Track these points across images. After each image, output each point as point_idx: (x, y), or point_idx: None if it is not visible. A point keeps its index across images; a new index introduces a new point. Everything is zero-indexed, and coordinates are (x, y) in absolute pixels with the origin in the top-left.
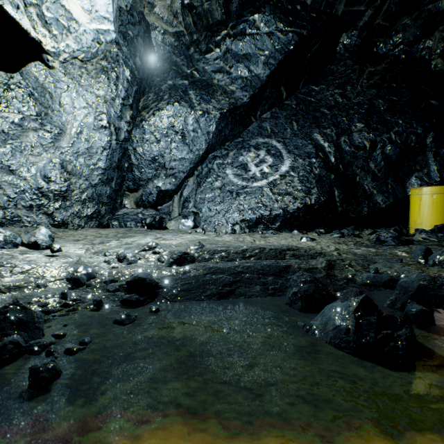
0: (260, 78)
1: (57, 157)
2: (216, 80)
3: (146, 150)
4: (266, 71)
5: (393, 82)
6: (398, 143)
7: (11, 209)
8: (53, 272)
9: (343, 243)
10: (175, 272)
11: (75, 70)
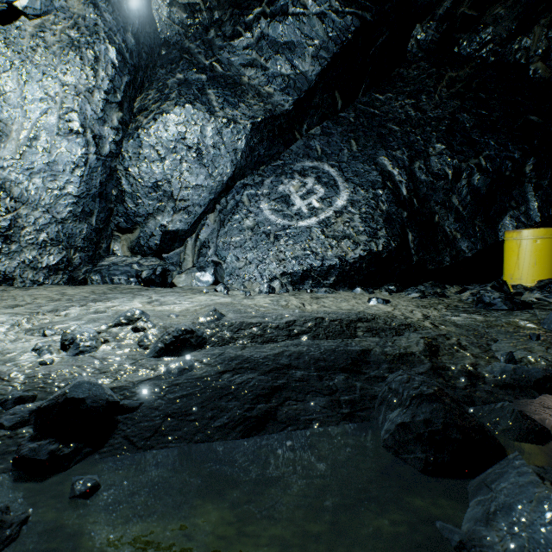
0: (307, 78)
1: None
2: (246, 78)
3: (144, 172)
4: (316, 68)
5: (482, 92)
6: (489, 171)
7: None
8: None
9: (430, 307)
10: (163, 372)
11: (25, 39)
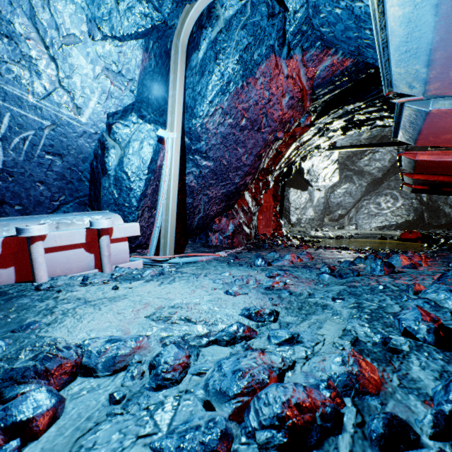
0: (386, 167)
1: (312, 208)
2: (365, 169)
3: (335, 201)
4: (389, 164)
5: None
6: None
7: (304, 224)
8: (335, 235)
9: None
10: (355, 236)
11: None
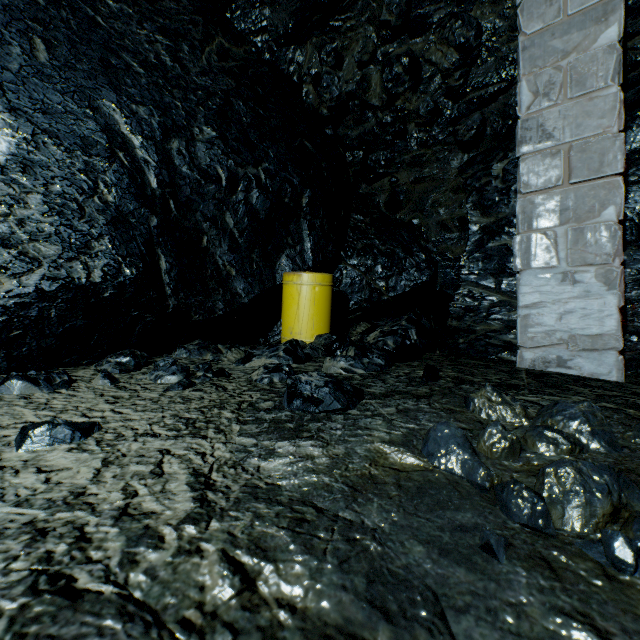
0: None
1: None
2: None
3: None
4: None
5: (259, 86)
6: (270, 190)
7: None
8: None
9: (207, 427)
10: None
11: None
